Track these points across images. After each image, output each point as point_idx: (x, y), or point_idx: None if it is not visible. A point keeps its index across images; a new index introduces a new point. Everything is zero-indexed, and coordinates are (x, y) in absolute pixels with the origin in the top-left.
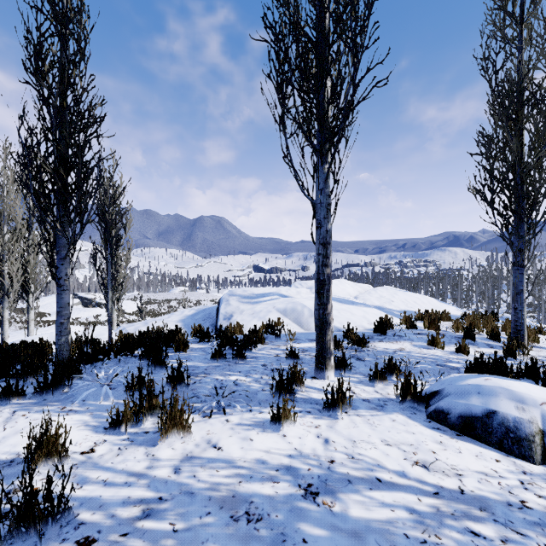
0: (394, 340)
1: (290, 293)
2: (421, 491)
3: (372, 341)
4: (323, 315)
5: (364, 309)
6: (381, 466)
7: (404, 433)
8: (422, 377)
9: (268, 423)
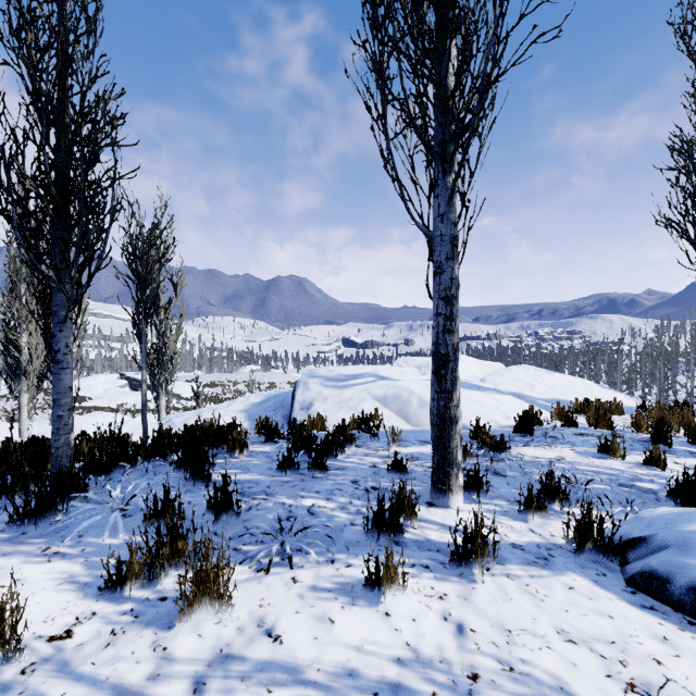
0: (546, 444)
1: (391, 374)
2: None
3: (513, 445)
4: (446, 408)
5: (496, 396)
6: (567, 691)
7: (595, 617)
8: (601, 506)
9: (360, 587)
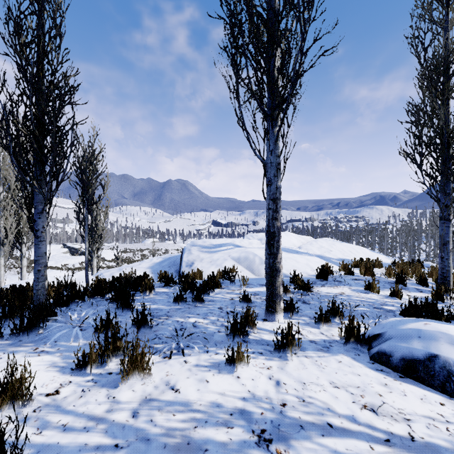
0: (335, 285)
1: (243, 244)
2: (372, 438)
3: (315, 286)
4: (273, 263)
5: (307, 257)
6: (331, 410)
7: (350, 375)
8: (362, 319)
9: (223, 364)
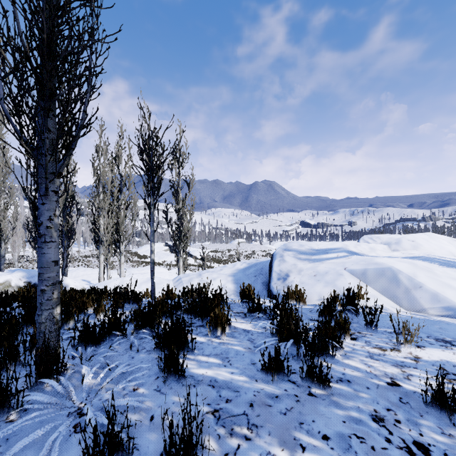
0: None
1: (361, 250)
2: None
3: None
4: None
5: None
6: None
7: None
8: None
9: None
